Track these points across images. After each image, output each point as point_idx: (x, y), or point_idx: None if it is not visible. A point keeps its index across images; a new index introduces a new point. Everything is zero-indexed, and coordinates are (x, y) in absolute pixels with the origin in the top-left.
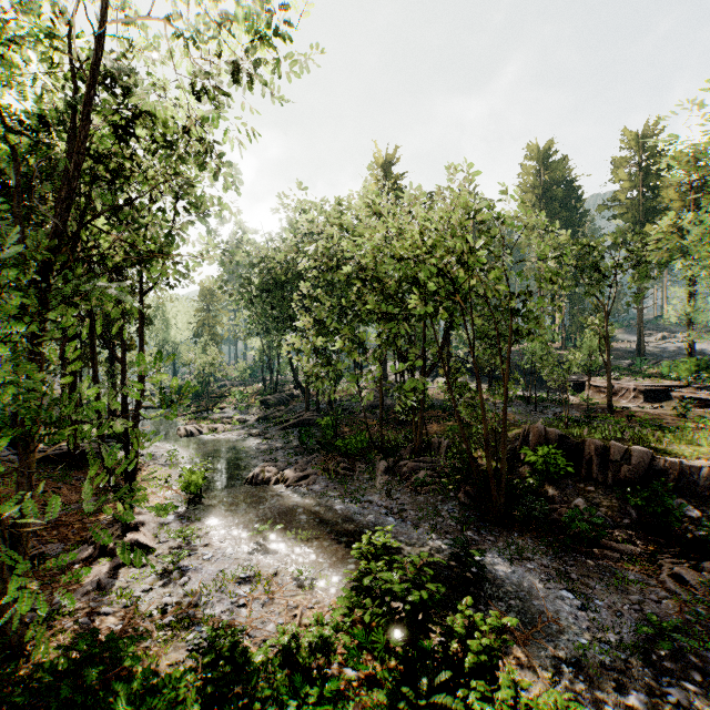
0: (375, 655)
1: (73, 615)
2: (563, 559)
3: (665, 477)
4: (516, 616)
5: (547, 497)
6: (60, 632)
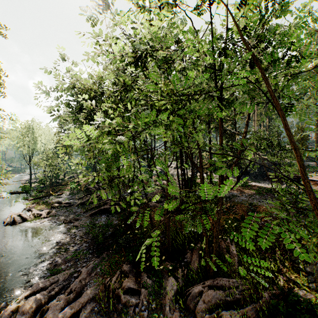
0: None
1: None
2: None
3: None
4: None
5: None
6: None
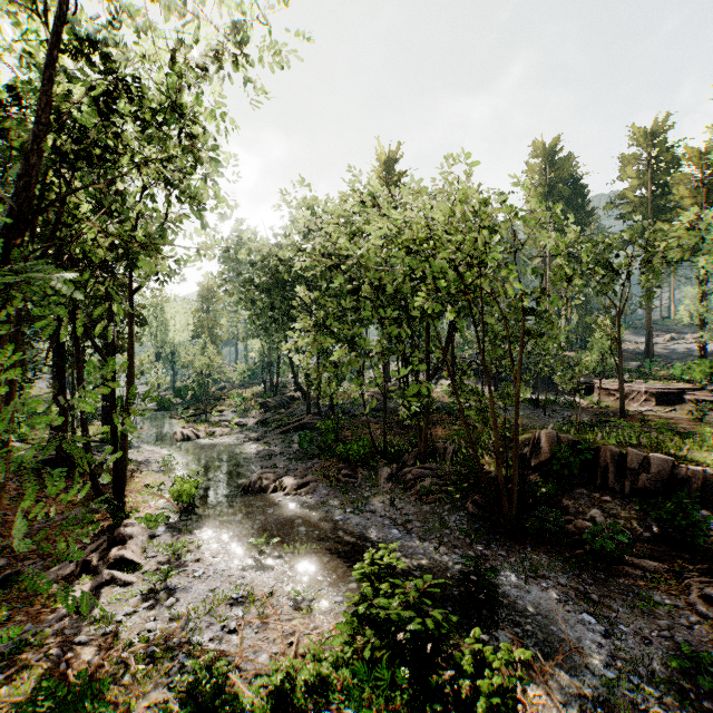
0: (379, 691)
1: (45, 645)
2: (581, 577)
3: (686, 487)
4: (534, 644)
5: (560, 507)
6: (26, 668)
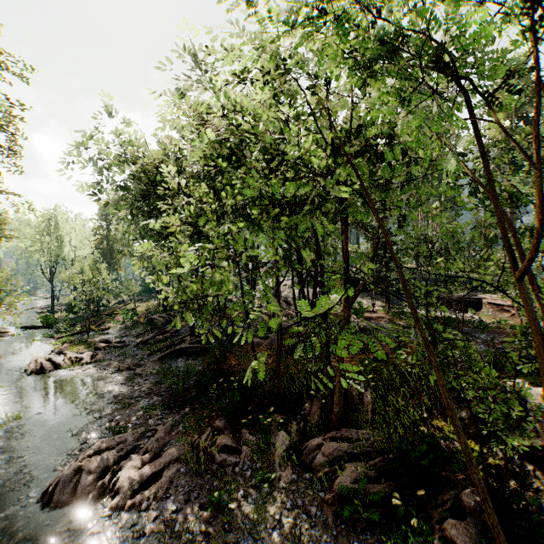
0: None
1: None
2: None
3: None
4: None
5: None
6: None
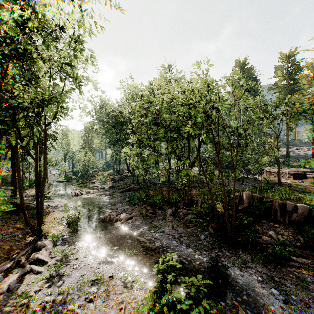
0: None
1: None
2: (268, 267)
3: None
4: (249, 307)
5: (254, 230)
6: None
